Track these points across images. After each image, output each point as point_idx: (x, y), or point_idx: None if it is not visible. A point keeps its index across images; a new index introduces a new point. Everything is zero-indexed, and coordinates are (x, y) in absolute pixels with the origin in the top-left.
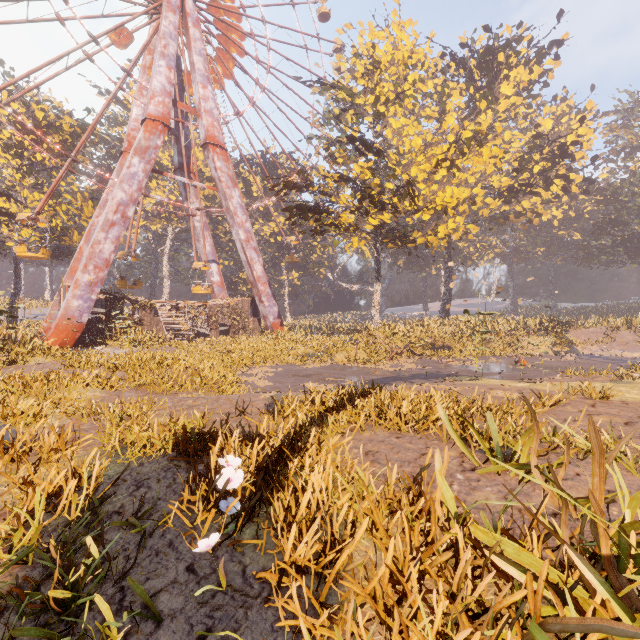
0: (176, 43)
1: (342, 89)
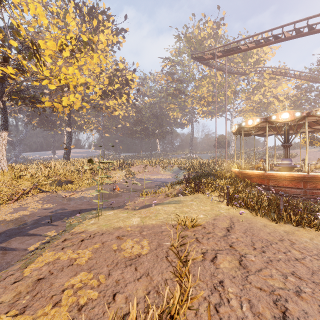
0: None
1: None
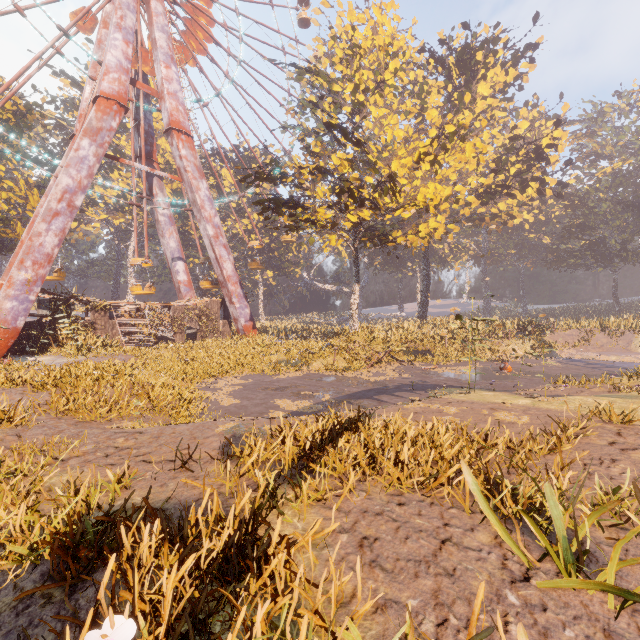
0: (135, 15)
1: (319, 74)
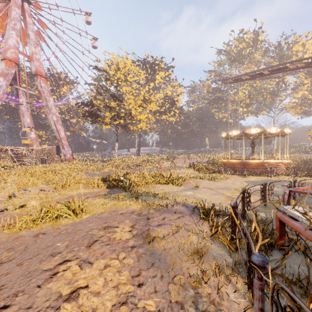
0: (20, 23)
1: (106, 72)
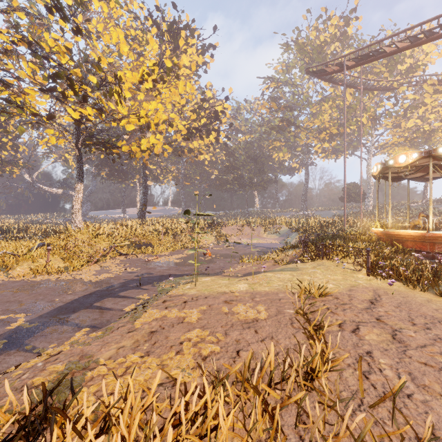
0: None
1: None
